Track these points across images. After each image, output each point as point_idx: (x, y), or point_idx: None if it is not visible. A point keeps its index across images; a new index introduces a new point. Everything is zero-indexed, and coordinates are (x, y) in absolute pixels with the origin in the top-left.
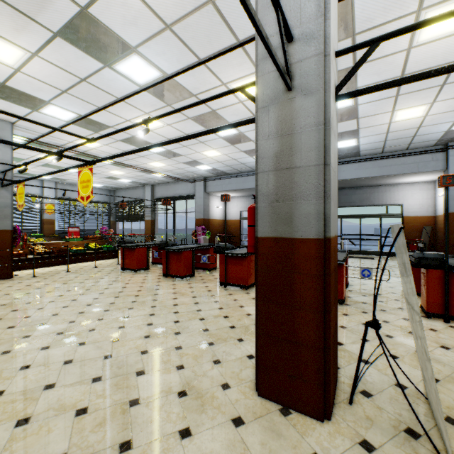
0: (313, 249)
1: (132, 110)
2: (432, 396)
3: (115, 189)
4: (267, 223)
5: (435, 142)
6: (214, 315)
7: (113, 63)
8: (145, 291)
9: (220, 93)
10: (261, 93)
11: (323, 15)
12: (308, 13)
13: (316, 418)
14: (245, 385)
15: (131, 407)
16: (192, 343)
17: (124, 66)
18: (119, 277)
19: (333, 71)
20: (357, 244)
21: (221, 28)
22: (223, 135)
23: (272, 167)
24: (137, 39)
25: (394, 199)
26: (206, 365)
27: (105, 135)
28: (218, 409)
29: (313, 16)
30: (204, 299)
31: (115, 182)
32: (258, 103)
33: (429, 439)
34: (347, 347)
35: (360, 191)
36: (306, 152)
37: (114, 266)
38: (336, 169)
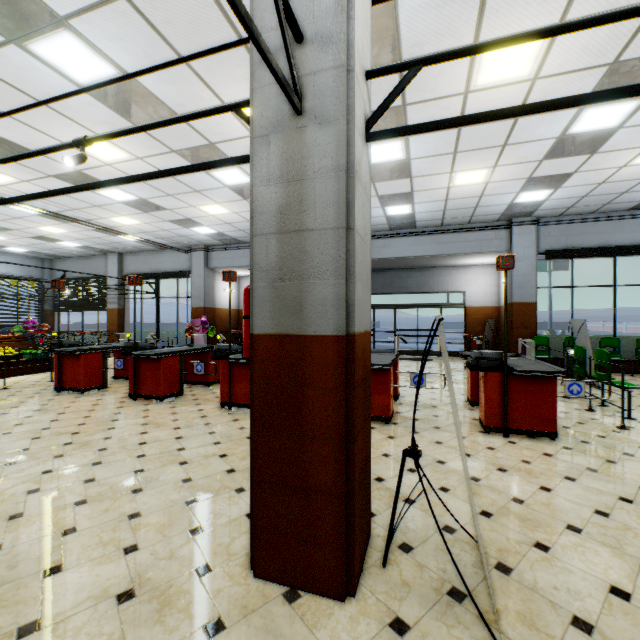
0: (331, 351)
1: (70, 126)
2: (479, 541)
3: (54, 257)
4: (268, 313)
5: (498, 217)
6: (205, 454)
7: (25, 39)
8: (92, 425)
9: (203, 111)
10: (258, 114)
11: (344, 12)
12: (325, 5)
13: (335, 598)
14: (236, 563)
15: (20, 639)
16: (160, 505)
17: (47, 47)
18: (49, 403)
19: (360, 96)
20: (415, 342)
21: (214, 14)
22: (229, 182)
23: (274, 227)
24: (67, 4)
25: (455, 285)
26: (177, 539)
27: (4, 159)
28: (186, 612)
29: (332, 10)
30: (193, 430)
31: (51, 246)
32: (254, 130)
33: (473, 602)
34: (389, 484)
35: (418, 274)
36: (321, 209)
37: (43, 385)
38: (368, 237)
